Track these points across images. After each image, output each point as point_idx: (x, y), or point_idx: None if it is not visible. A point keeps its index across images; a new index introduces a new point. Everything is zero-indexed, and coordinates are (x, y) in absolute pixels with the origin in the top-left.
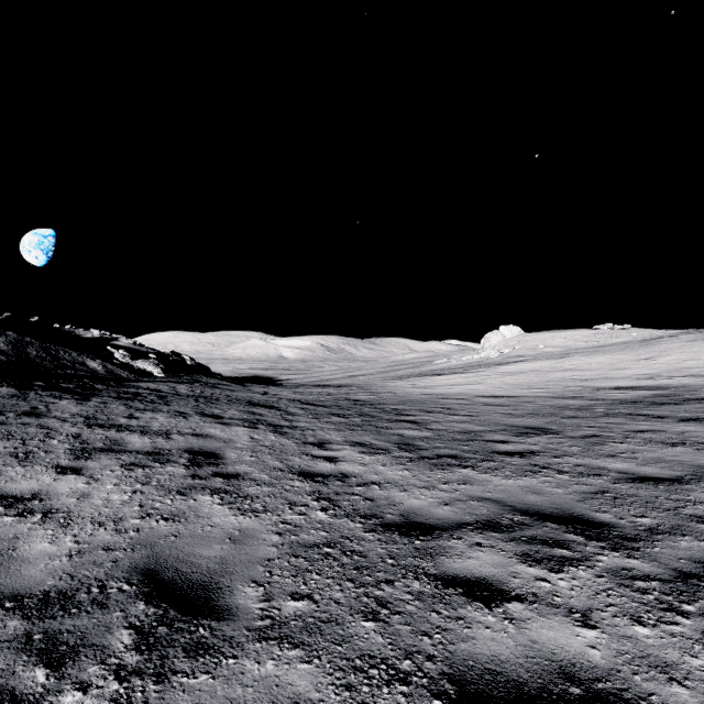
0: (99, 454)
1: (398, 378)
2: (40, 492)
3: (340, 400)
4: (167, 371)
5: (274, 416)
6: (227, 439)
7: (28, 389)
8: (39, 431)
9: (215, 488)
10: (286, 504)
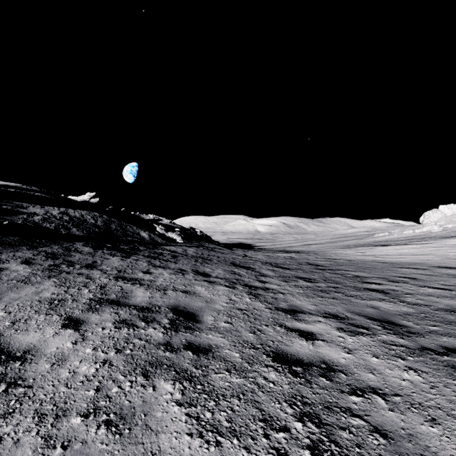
0: (106, 307)
1: (347, 247)
2: (32, 349)
3: (302, 264)
4: (185, 239)
5: (250, 276)
6: (208, 298)
7: (99, 249)
8: (83, 281)
9: (180, 370)
10: (259, 420)
